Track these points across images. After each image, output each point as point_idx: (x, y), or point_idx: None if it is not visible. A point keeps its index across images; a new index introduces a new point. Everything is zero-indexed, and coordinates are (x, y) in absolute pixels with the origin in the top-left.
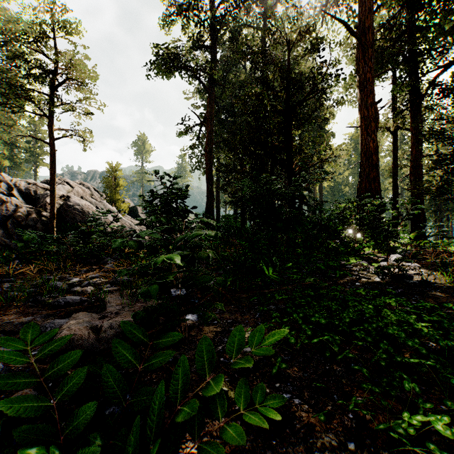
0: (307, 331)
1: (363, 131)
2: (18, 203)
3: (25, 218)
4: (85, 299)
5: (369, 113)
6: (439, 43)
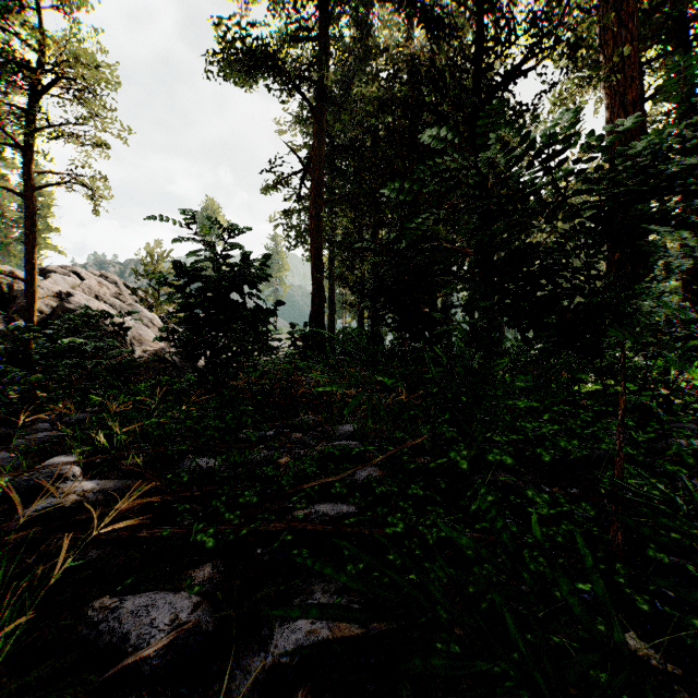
0: None
1: None
2: None
3: None
4: None
5: None
6: None
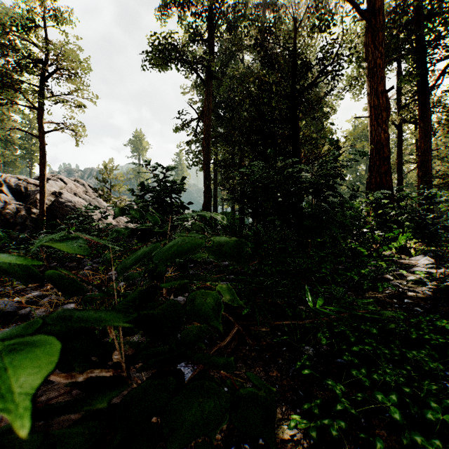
0: None
1: (373, 121)
2: (7, 200)
3: (14, 216)
4: None
5: (380, 101)
6: None
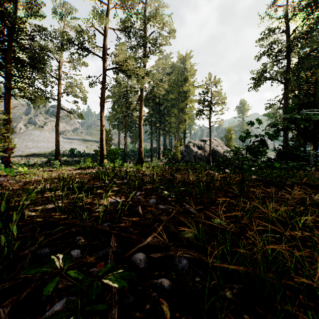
0: None
1: None
2: (196, 150)
3: (199, 156)
4: None
5: None
6: None
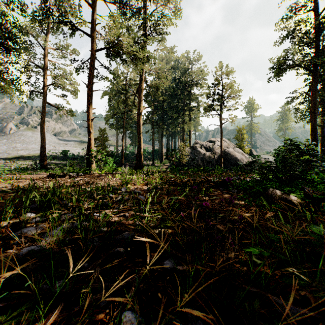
0: None
1: None
2: (204, 152)
3: (208, 158)
4: None
5: None
6: None
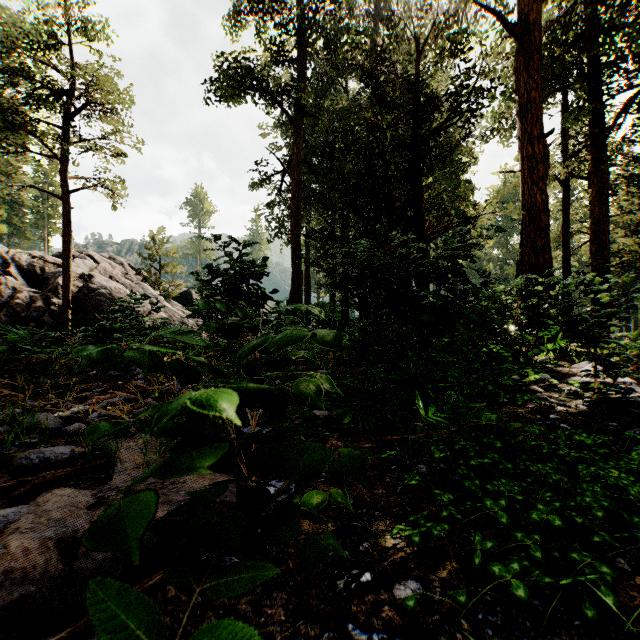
0: (532, 550)
1: (526, 178)
2: (16, 286)
3: (26, 308)
4: (80, 452)
5: (536, 150)
6: (639, 46)
